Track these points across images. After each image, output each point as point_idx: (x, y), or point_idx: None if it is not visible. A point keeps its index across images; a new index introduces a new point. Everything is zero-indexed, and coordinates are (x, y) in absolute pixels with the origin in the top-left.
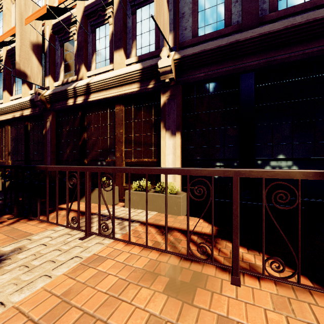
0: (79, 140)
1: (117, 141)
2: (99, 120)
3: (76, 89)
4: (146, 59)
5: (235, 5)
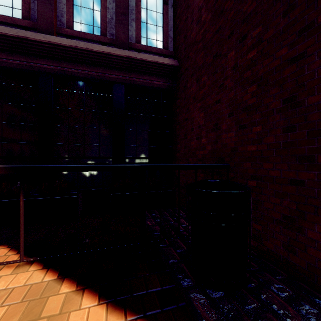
0: None
1: None
2: None
3: None
4: None
5: (34, 2)
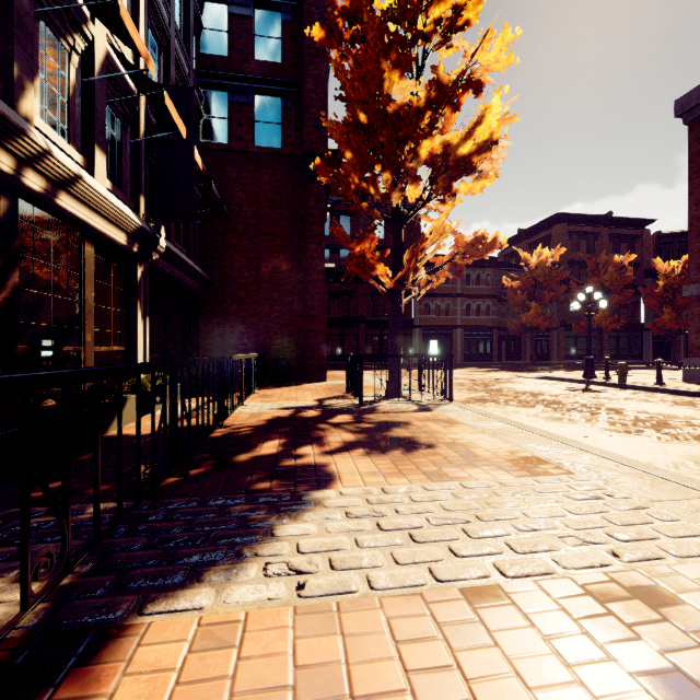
0: (3, 285)
1: (88, 312)
2: (50, 251)
3: (47, 157)
4: (117, 197)
5: None
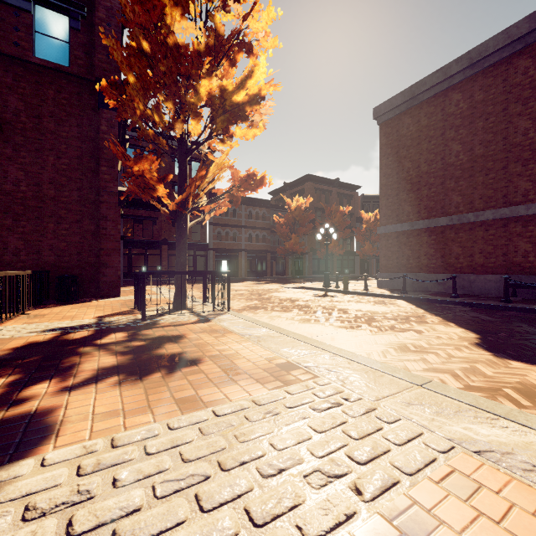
0: None
1: None
2: None
3: None
4: None
5: None
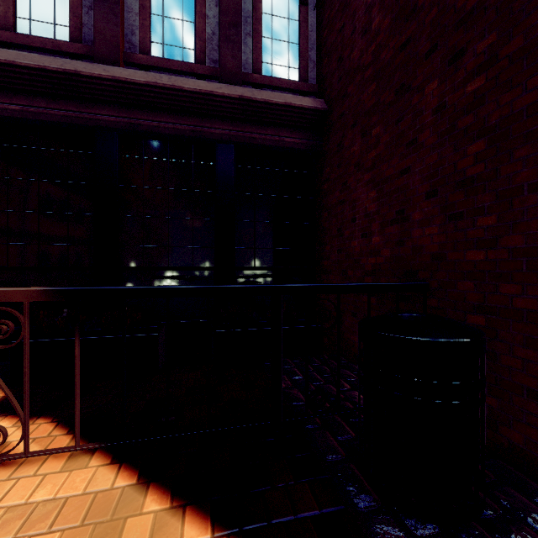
0: None
1: None
2: None
3: None
4: None
5: (89, 13)
